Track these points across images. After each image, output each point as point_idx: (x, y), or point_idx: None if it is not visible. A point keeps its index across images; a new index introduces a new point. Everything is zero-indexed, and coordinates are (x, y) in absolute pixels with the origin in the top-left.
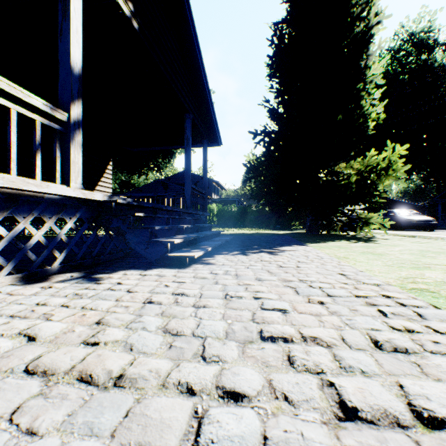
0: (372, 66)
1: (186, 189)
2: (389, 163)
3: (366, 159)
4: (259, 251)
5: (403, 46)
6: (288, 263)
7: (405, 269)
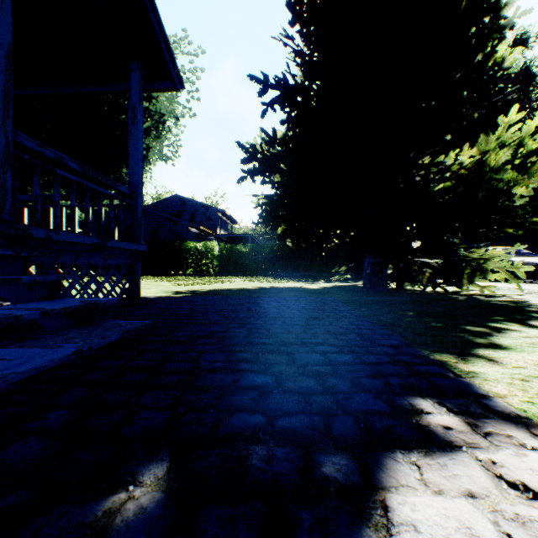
0: None
1: None
2: None
3: (496, 134)
4: None
5: None
6: None
7: None
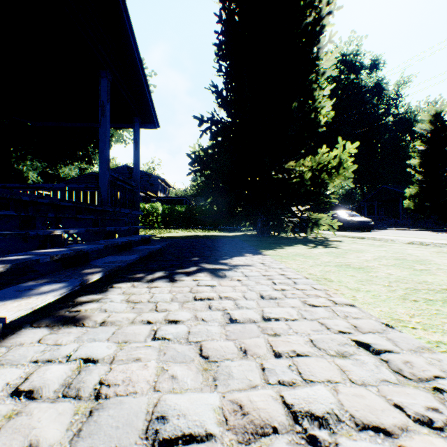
0: (325, 57)
1: (101, 177)
2: (339, 161)
3: (318, 157)
4: (198, 270)
5: (336, 64)
6: (244, 305)
7: (446, 309)
